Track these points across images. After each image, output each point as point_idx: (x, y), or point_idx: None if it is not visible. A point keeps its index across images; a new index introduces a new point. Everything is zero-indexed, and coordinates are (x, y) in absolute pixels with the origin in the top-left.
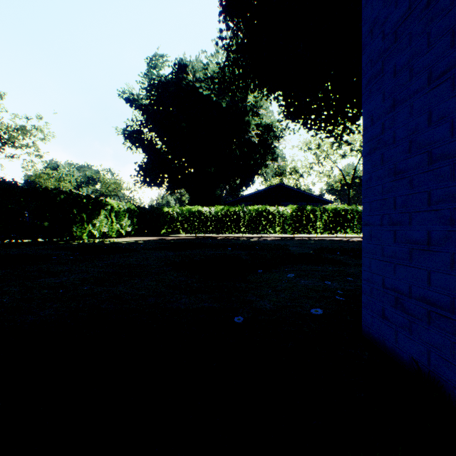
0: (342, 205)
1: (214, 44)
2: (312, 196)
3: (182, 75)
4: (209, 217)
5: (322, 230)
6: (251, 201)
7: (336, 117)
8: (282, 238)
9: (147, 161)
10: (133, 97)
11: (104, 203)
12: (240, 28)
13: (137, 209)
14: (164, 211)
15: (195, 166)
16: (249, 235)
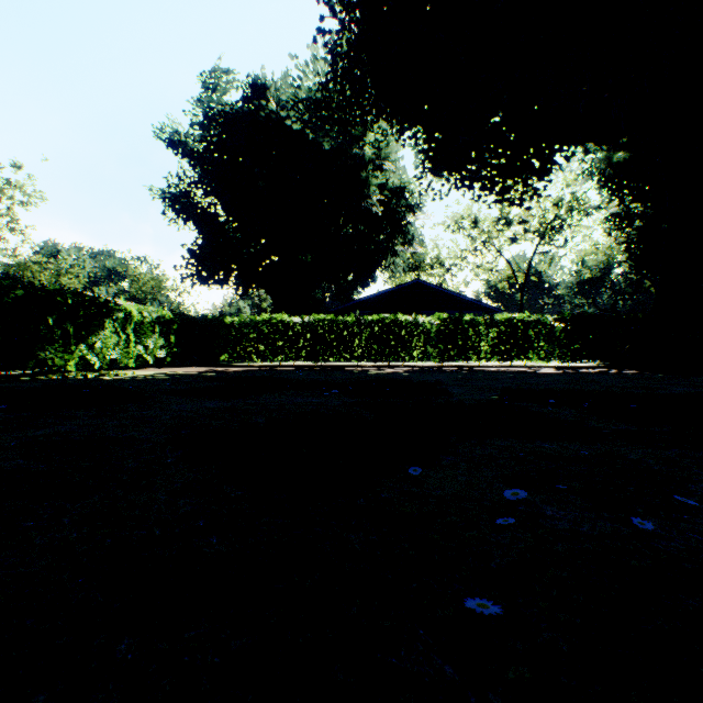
0: (521, 314)
1: (311, 46)
2: (468, 300)
3: (258, 102)
4: (301, 333)
5: (488, 355)
6: (371, 309)
7: (513, 168)
8: (425, 368)
9: (203, 243)
10: (179, 137)
11: (111, 307)
12: (354, 16)
13: (176, 318)
14: (226, 324)
15: (281, 251)
16: (368, 363)
